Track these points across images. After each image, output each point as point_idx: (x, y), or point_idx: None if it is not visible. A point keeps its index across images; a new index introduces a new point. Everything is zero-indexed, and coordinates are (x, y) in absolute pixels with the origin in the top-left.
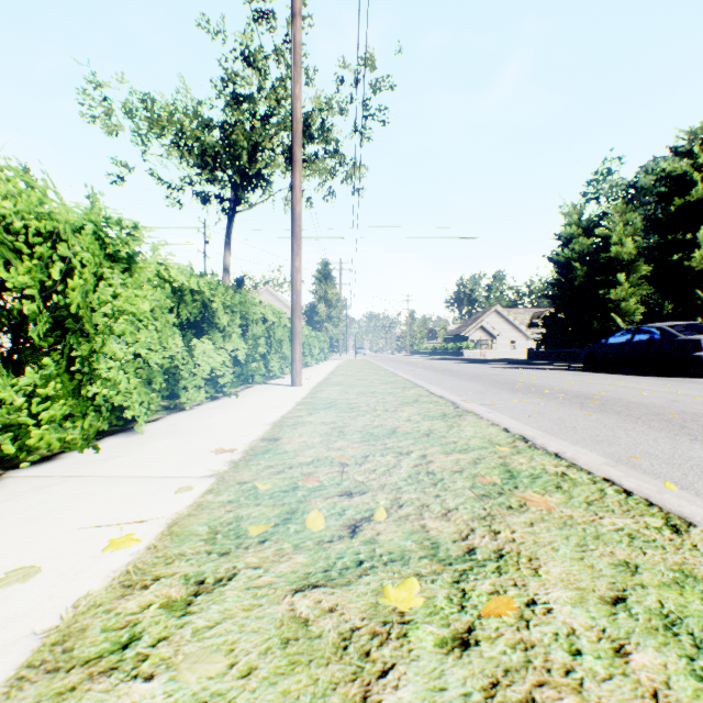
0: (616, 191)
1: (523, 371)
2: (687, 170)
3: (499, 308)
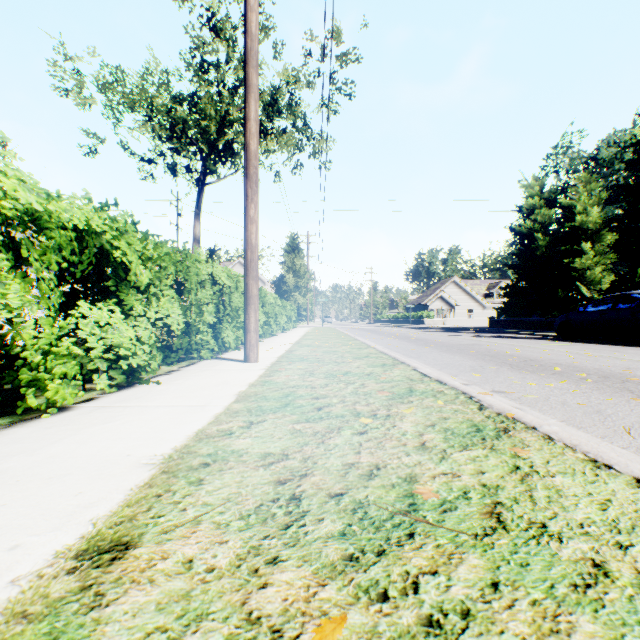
0: (577, 163)
1: (497, 341)
2: None
3: (457, 279)
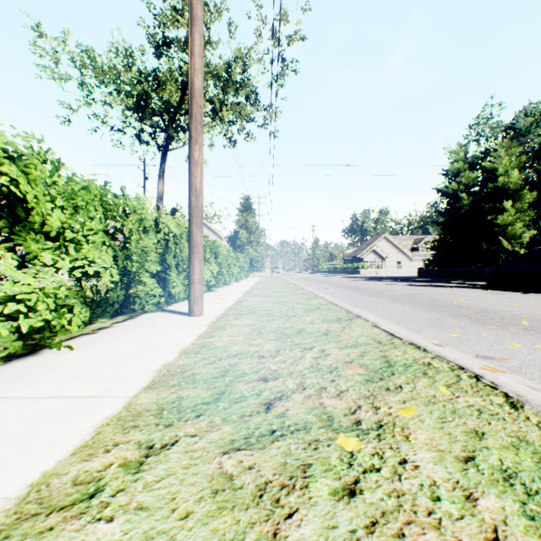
0: (497, 132)
1: (434, 290)
2: None
3: (387, 235)
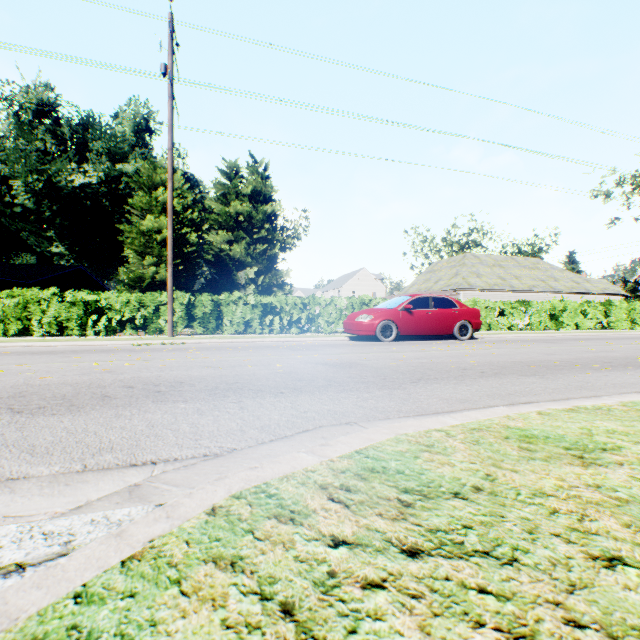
0: None
1: None
2: None
3: None
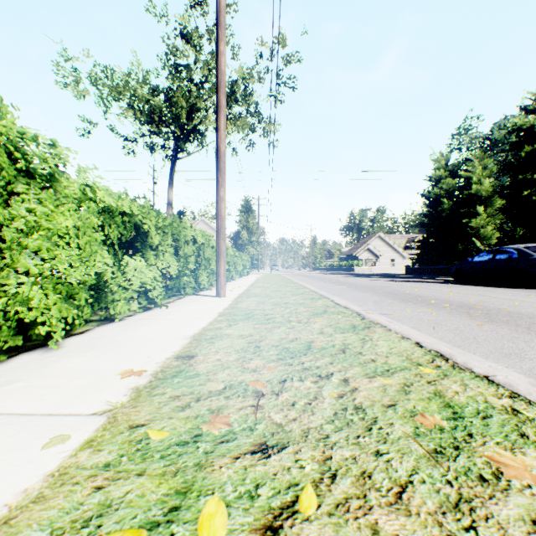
0: (475, 142)
1: (405, 284)
2: (534, 124)
3: (381, 234)
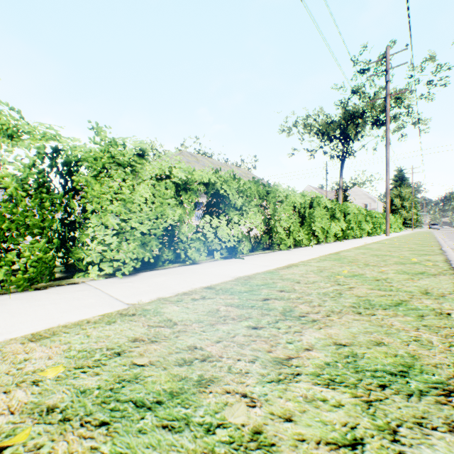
0: None
1: None
2: None
3: None
